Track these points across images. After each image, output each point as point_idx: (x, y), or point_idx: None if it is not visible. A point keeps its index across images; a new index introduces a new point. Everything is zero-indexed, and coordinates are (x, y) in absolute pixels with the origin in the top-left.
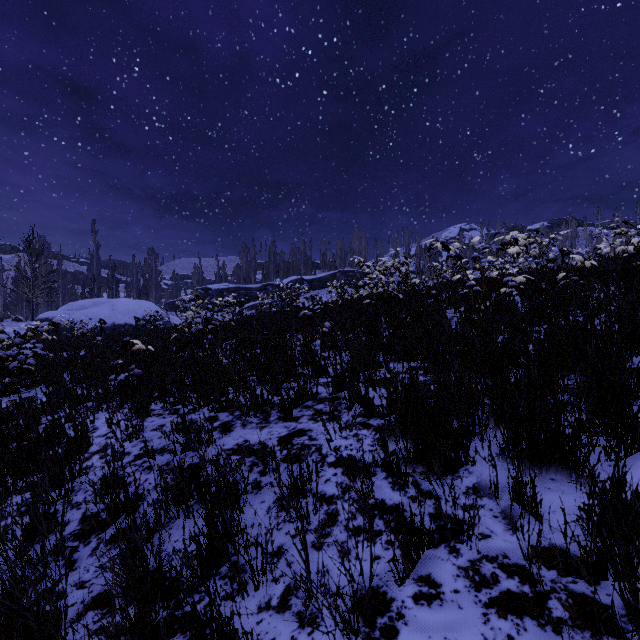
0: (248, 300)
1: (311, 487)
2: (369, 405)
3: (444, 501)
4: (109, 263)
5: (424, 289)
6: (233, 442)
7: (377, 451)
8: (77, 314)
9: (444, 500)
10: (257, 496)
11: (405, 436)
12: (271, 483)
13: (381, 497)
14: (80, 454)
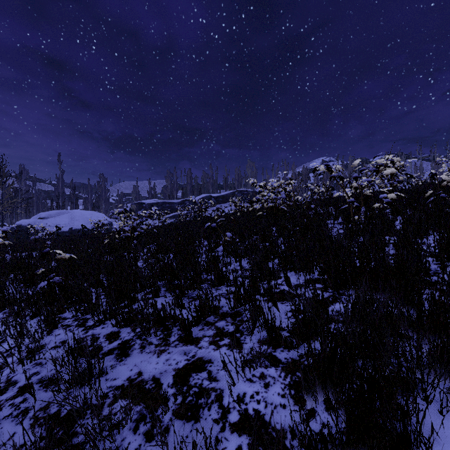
0: (171, 211)
1: None
2: (274, 332)
3: None
4: (71, 184)
5: (303, 204)
6: (125, 374)
7: (290, 407)
8: (44, 222)
9: None
10: None
11: (325, 390)
12: None
13: None
14: None
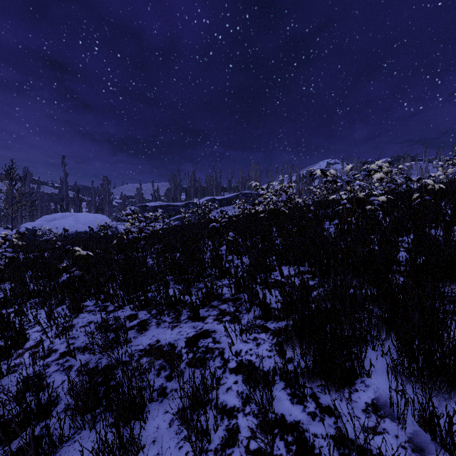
0: (175, 214)
1: (213, 396)
2: (266, 309)
3: (344, 420)
4: (75, 187)
5: (304, 206)
6: (146, 342)
7: (275, 357)
8: (50, 224)
9: (344, 419)
10: (161, 405)
11: (301, 343)
12: (176, 390)
13: (281, 411)
14: (14, 351)
